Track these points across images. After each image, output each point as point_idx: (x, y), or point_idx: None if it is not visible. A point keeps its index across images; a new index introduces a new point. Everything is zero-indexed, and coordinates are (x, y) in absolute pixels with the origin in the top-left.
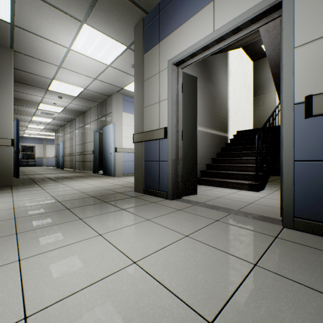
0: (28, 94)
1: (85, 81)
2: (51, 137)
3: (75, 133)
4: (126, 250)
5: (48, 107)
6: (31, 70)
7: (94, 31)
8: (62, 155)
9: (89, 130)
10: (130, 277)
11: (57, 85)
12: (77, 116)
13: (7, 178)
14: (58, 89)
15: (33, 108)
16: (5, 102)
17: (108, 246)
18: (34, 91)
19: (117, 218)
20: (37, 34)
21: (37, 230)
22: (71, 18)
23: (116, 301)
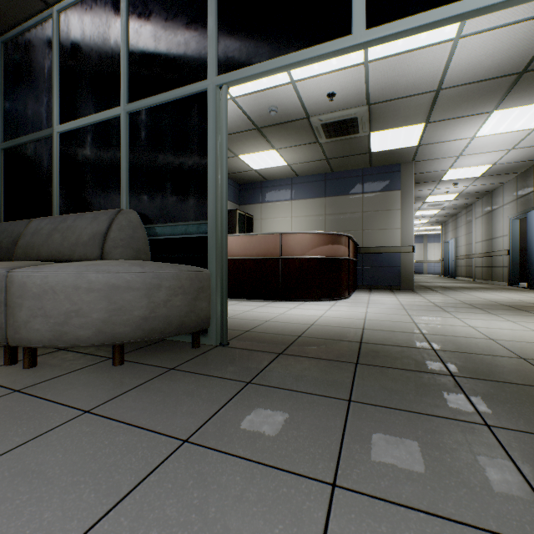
0: (417, 191)
1: (492, 157)
2: (434, 232)
3: (475, 225)
4: (532, 328)
5: (437, 198)
6: (425, 170)
7: (507, 110)
8: (452, 257)
9: (499, 219)
10: (528, 332)
11: (452, 173)
12: (479, 198)
13: (409, 282)
14: (453, 176)
15: (418, 203)
16: (407, 213)
17: (516, 325)
18: (424, 187)
19: (532, 319)
20: (438, 142)
21: (458, 312)
22: (477, 115)
23: (516, 333)
